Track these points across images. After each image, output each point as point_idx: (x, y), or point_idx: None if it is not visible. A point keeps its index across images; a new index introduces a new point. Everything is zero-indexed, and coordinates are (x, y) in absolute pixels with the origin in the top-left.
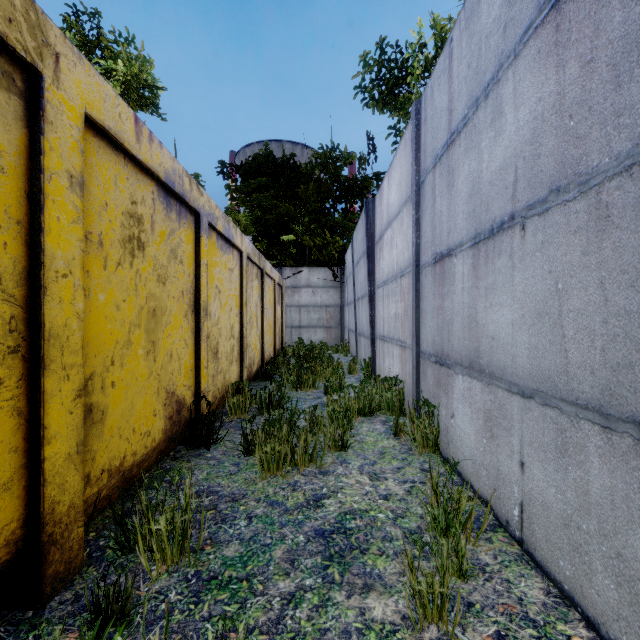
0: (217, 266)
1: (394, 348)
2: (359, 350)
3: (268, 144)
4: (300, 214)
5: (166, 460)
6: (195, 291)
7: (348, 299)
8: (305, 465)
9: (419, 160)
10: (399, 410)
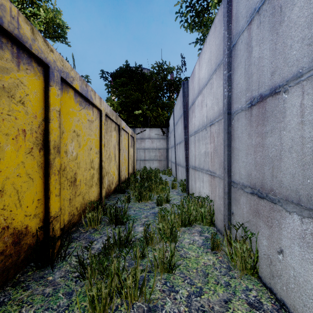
0: (75, 116)
1: (204, 175)
2: (177, 174)
3: (127, 61)
4: (145, 99)
5: (6, 287)
6: (45, 132)
7: (171, 145)
8: (134, 298)
9: (230, 29)
10: (210, 222)
